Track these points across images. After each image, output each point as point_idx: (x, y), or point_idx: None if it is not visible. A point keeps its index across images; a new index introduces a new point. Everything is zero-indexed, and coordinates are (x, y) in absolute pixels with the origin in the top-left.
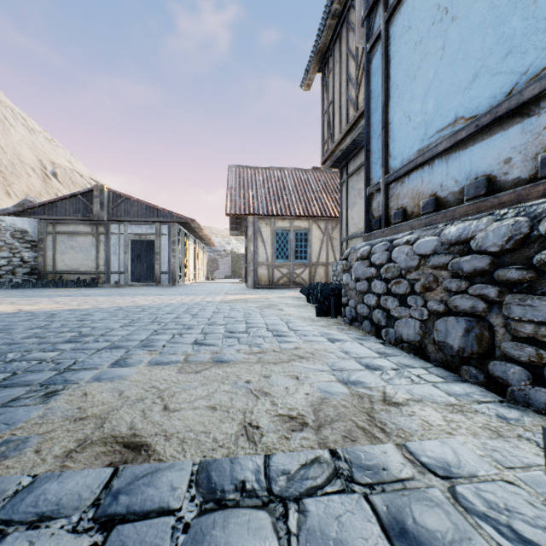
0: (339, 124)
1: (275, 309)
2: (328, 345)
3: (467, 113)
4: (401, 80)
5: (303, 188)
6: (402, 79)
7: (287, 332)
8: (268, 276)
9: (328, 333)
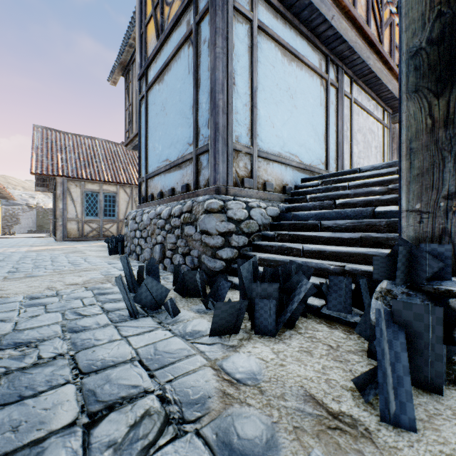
0: (135, 122)
1: (79, 253)
2: (107, 265)
3: (170, 159)
4: (152, 127)
5: (113, 158)
6: (152, 127)
7: (84, 263)
8: (78, 230)
9: (111, 261)
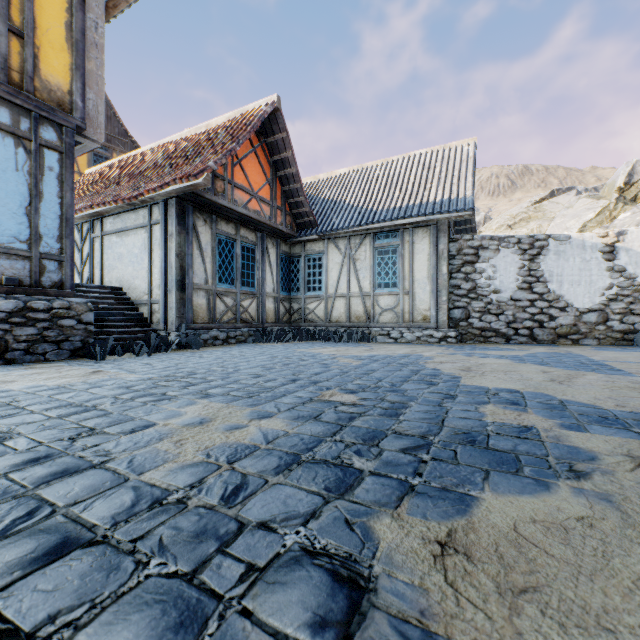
0: None
1: None
2: None
3: None
4: None
5: None
6: None
7: None
8: None
9: None
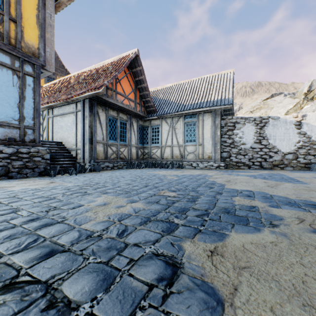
0: None
1: None
2: None
3: None
4: None
5: None
6: None
7: None
8: None
9: None
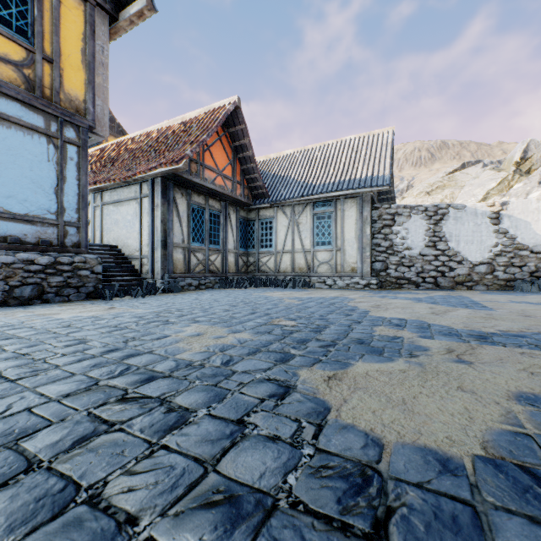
0: None
1: None
2: None
3: (6, 208)
4: None
5: None
6: None
7: None
8: None
9: None
